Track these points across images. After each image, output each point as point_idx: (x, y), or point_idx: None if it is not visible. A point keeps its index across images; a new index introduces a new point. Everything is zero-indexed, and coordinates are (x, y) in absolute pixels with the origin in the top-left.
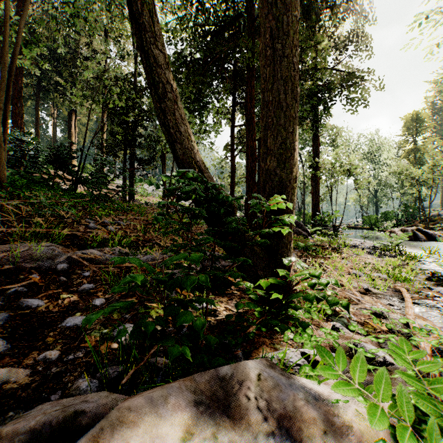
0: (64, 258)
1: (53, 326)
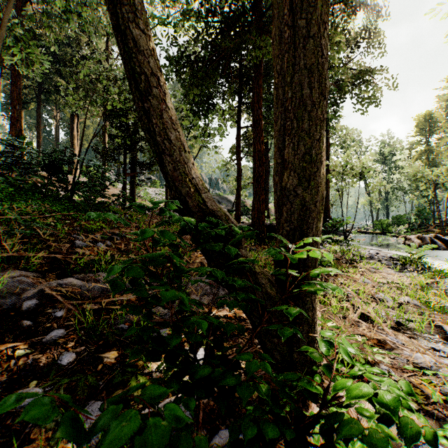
0: (34, 292)
1: None
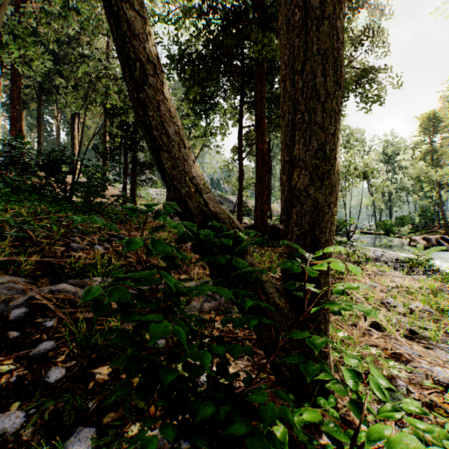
0: (24, 299)
1: None
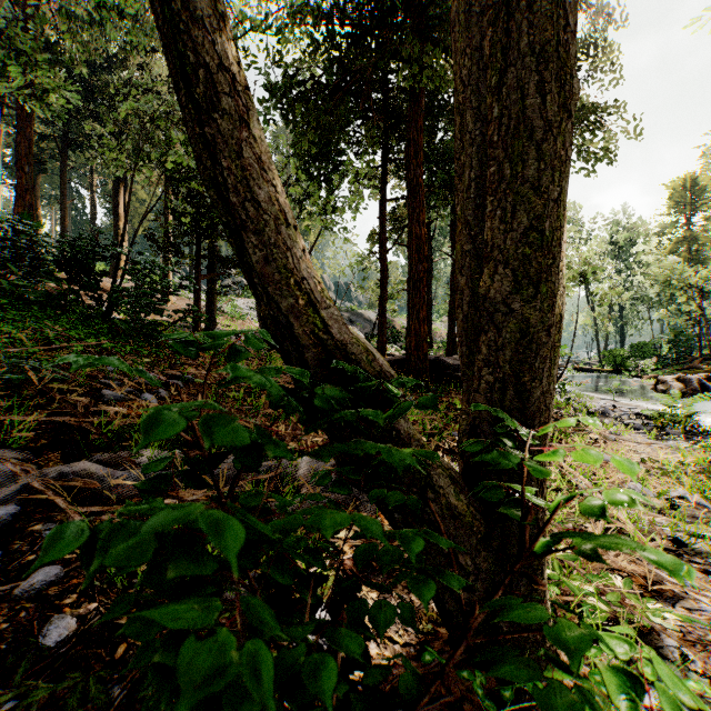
0: (14, 490)
1: None
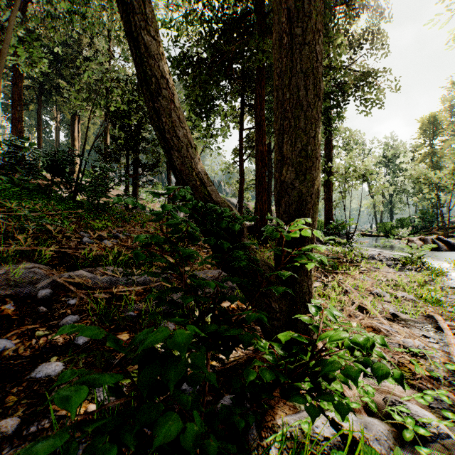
0: (48, 282)
1: (20, 378)
